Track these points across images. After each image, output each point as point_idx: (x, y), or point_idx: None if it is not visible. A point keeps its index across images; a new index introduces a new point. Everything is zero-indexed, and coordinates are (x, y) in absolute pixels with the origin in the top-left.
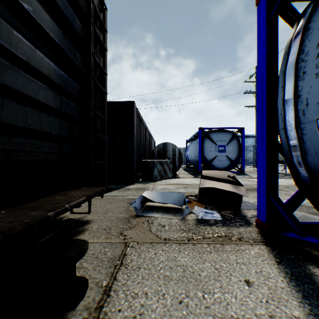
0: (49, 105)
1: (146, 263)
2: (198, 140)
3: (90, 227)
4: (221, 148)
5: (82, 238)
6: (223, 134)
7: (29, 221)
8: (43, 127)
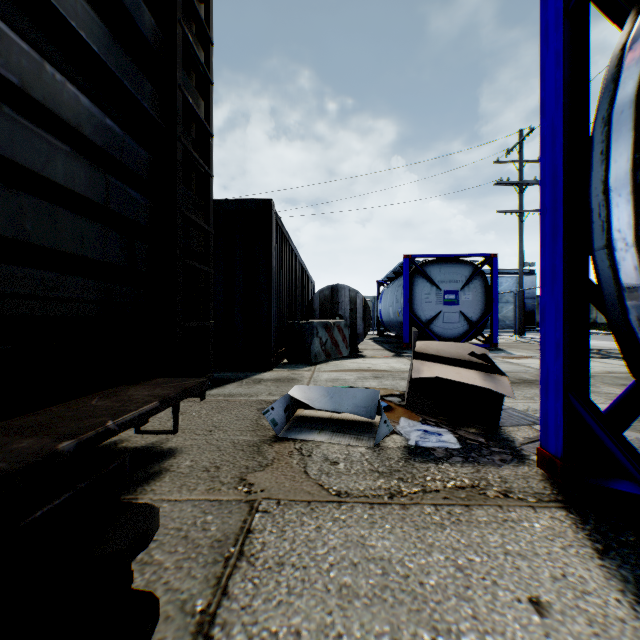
0: (76, 192)
1: (297, 554)
2: (401, 281)
3: (176, 464)
4: (450, 297)
5: (156, 489)
6: (453, 268)
7: (5, 467)
8: (62, 242)
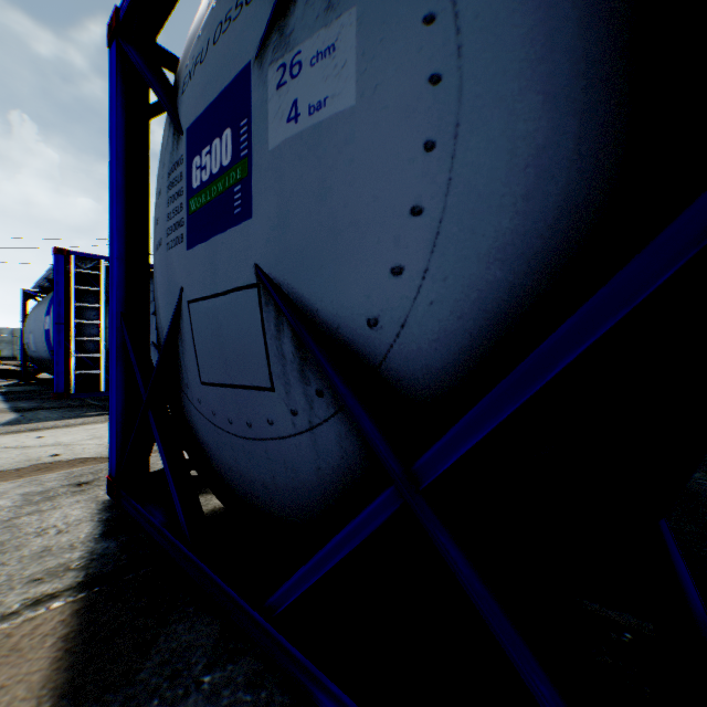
0: None
1: None
2: None
3: None
4: None
5: None
6: None
7: None
8: None
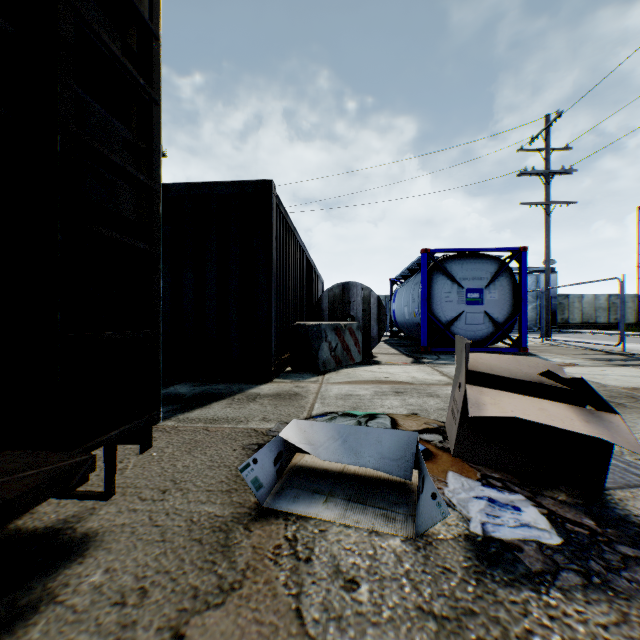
0: None
1: None
2: (418, 278)
3: (76, 581)
4: (473, 296)
5: None
6: (476, 264)
7: None
8: None
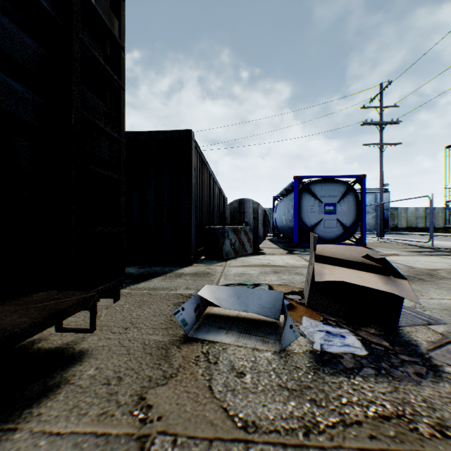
0: None
1: None
2: (292, 196)
3: (79, 373)
4: (329, 208)
5: (44, 413)
6: (331, 186)
7: None
8: None
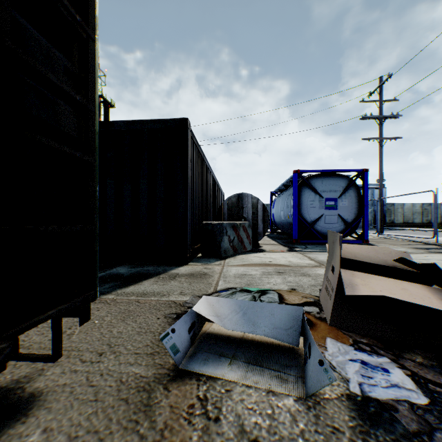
0: None
1: None
2: (291, 191)
3: (16, 441)
4: (330, 203)
5: None
6: (332, 181)
7: None
8: None
